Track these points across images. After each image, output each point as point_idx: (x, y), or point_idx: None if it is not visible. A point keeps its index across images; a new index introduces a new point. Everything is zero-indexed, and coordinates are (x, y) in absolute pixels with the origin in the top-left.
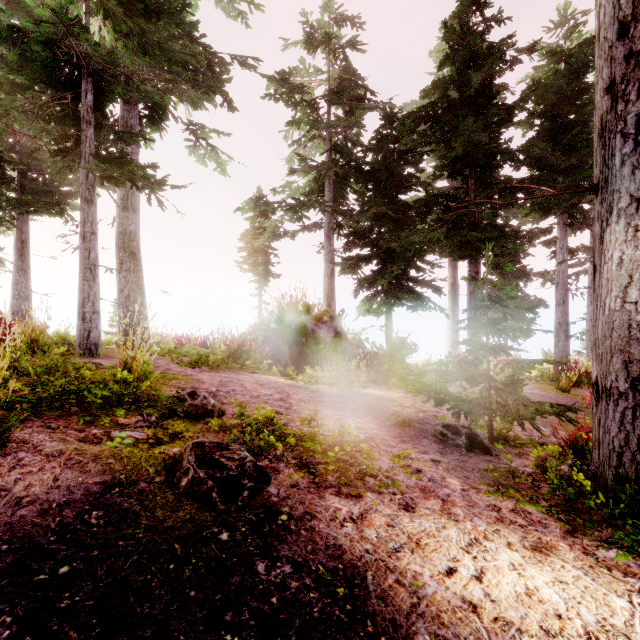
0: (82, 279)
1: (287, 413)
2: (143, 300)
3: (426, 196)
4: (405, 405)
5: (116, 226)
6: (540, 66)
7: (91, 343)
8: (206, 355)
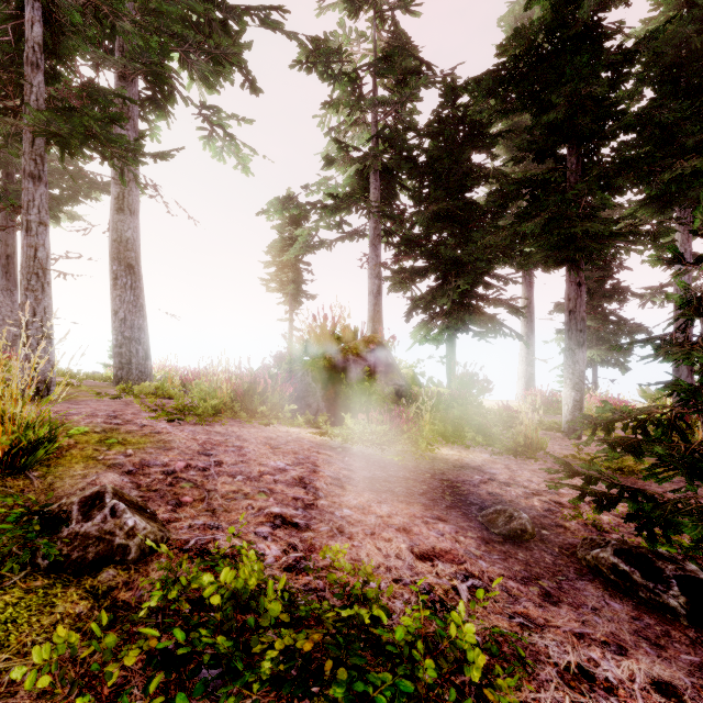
0: (24, 289)
1: (306, 524)
2: (143, 325)
3: (505, 185)
4: (501, 481)
5: (110, 233)
6: (651, 18)
7: (38, 380)
8: (201, 398)
